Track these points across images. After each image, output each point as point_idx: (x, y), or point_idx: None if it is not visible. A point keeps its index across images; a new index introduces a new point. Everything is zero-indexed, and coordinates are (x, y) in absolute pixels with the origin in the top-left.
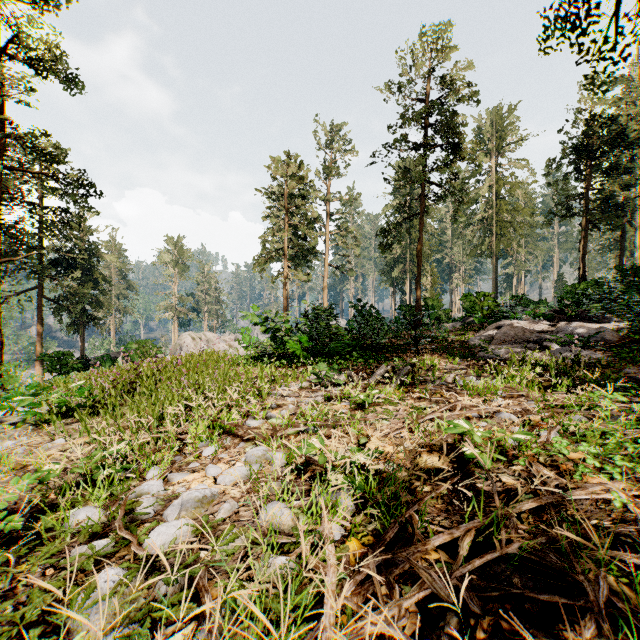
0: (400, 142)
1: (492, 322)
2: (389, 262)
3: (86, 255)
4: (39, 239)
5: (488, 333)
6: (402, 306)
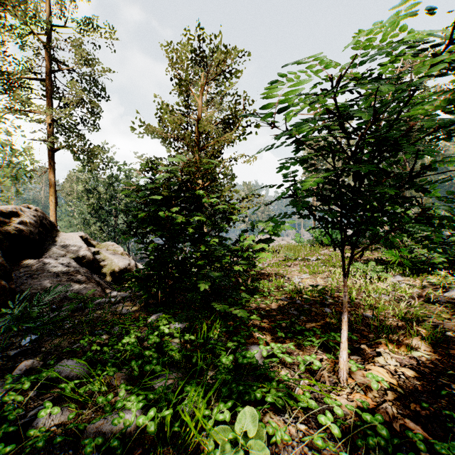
0: None
1: None
2: None
3: None
4: None
5: None
6: None
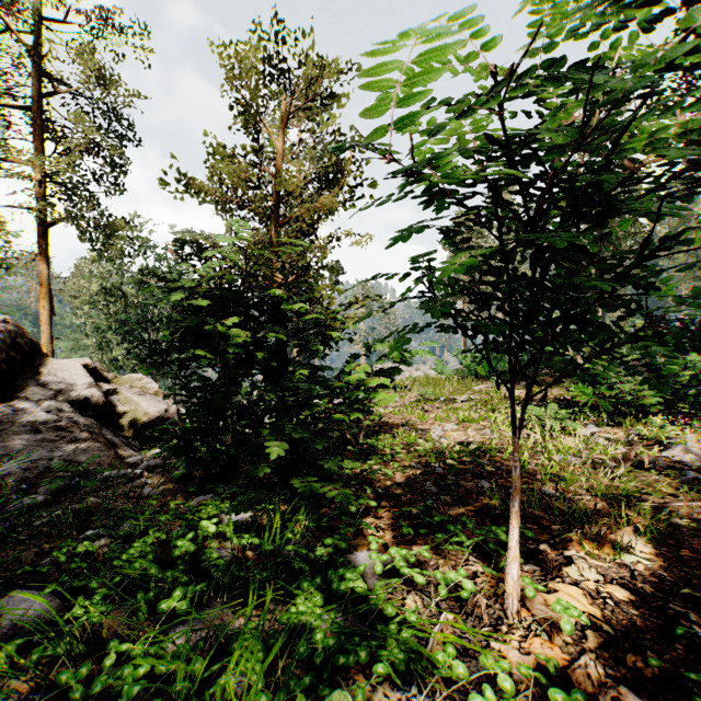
0: None
1: None
2: None
3: None
4: None
5: None
6: None
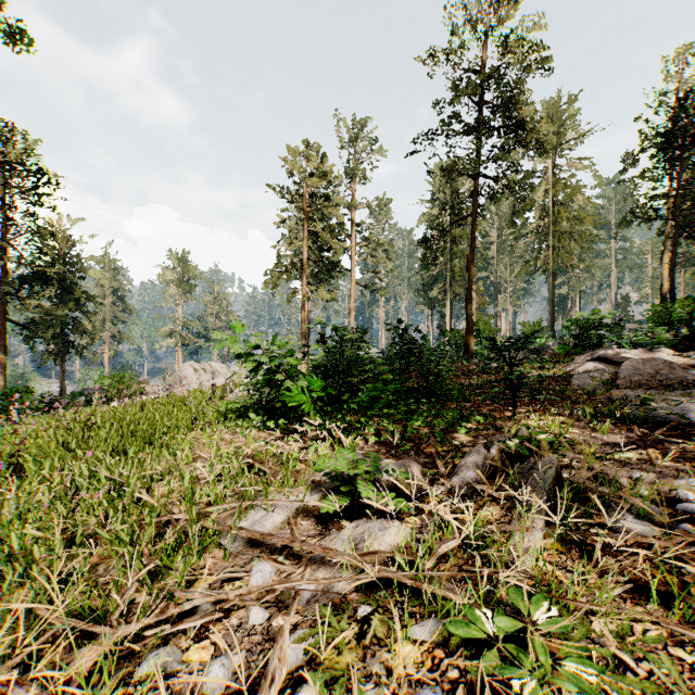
0: (446, 125)
1: (580, 351)
2: (426, 280)
3: (61, 269)
4: (2, 249)
5: (585, 367)
6: (446, 331)
